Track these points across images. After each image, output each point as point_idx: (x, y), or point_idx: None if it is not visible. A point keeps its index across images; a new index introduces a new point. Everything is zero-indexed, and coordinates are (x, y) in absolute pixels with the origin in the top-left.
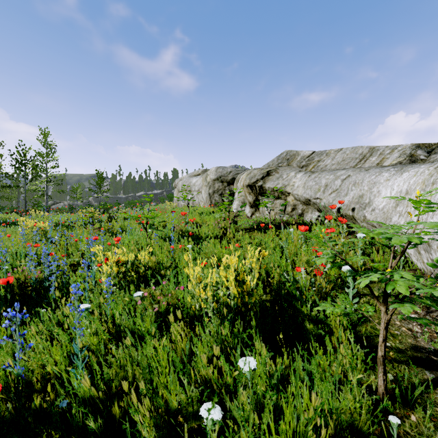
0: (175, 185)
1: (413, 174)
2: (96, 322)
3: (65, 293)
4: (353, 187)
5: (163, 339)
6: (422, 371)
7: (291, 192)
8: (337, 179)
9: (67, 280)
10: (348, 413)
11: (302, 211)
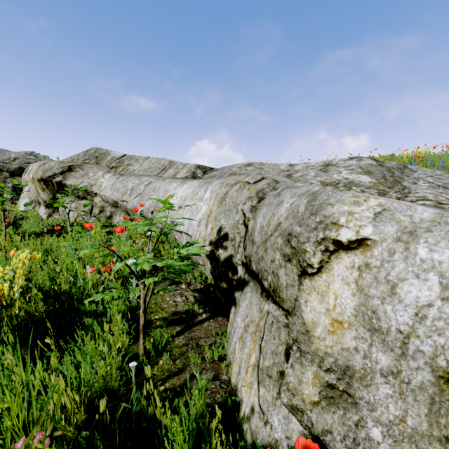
0: None
1: (189, 186)
2: None
3: None
4: (153, 192)
5: None
6: (175, 328)
7: (98, 193)
8: (141, 184)
9: None
10: (101, 380)
11: (111, 214)
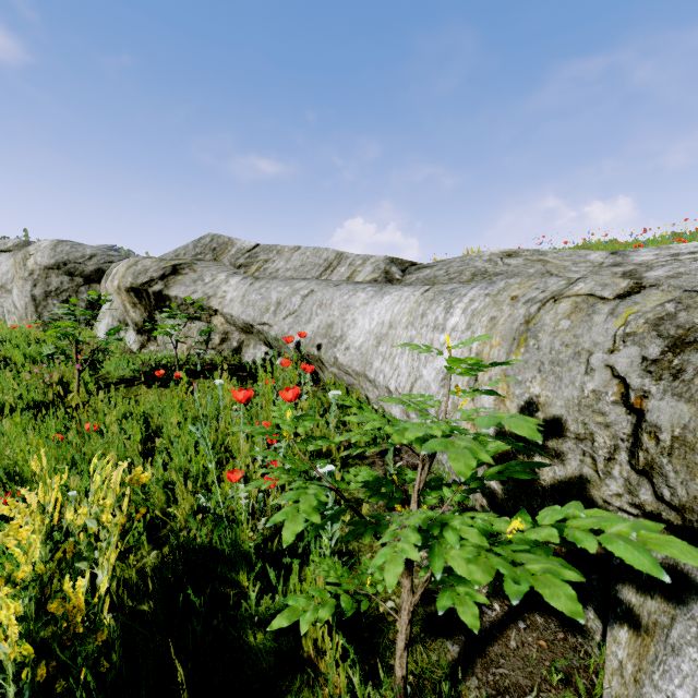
0: None
1: (396, 300)
2: None
3: None
4: (319, 309)
5: None
6: (444, 646)
7: (219, 309)
8: (295, 295)
9: None
10: None
11: (239, 344)
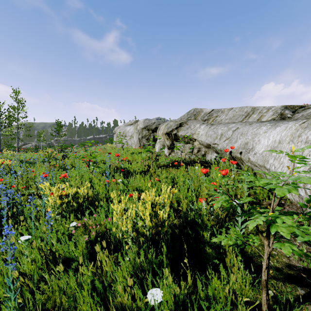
0: (115, 131)
1: (283, 129)
2: (34, 252)
3: (19, 220)
4: (241, 136)
5: (90, 265)
6: (295, 288)
7: (196, 139)
8: (229, 130)
9: (22, 209)
10: None
11: (204, 153)
